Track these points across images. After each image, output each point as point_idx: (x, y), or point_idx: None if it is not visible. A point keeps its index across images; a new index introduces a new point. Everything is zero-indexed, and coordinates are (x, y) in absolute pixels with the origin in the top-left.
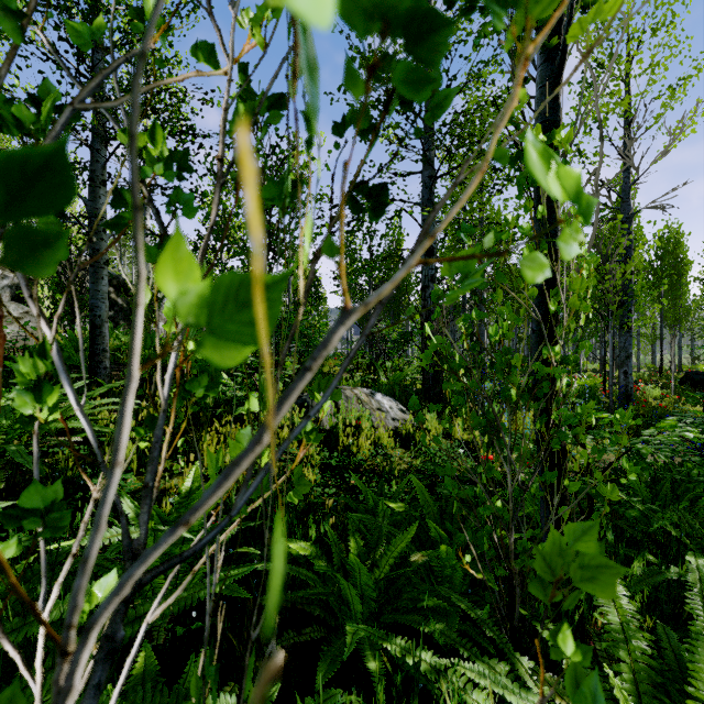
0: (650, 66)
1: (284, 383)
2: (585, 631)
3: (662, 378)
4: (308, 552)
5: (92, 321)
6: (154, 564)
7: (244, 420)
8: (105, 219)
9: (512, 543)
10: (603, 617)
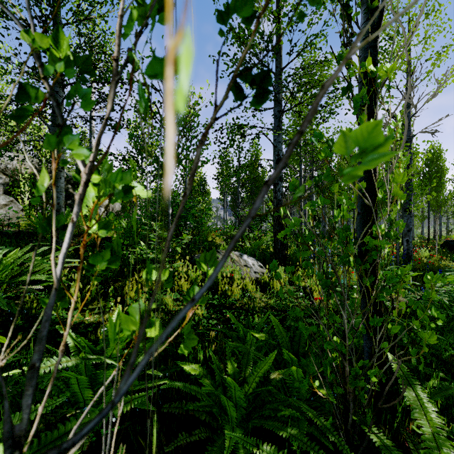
0: (424, 39)
1: (182, 248)
2: (400, 433)
3: (429, 244)
4: (197, 372)
5: None
6: (84, 384)
7: None
8: None
9: (347, 370)
10: (413, 423)
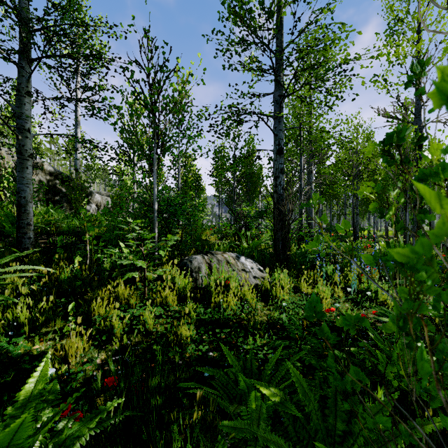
0: (436, 20)
1: (171, 248)
2: None
3: None
4: None
5: (18, 201)
6: None
7: (136, 280)
8: (29, 121)
9: None
10: None
